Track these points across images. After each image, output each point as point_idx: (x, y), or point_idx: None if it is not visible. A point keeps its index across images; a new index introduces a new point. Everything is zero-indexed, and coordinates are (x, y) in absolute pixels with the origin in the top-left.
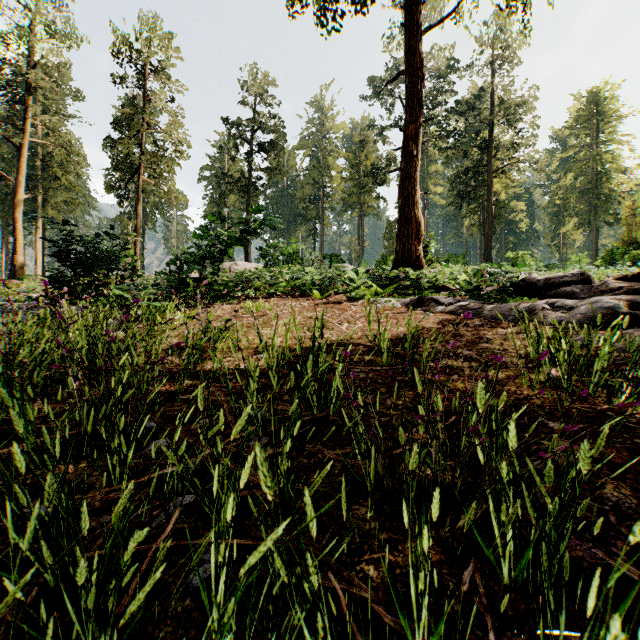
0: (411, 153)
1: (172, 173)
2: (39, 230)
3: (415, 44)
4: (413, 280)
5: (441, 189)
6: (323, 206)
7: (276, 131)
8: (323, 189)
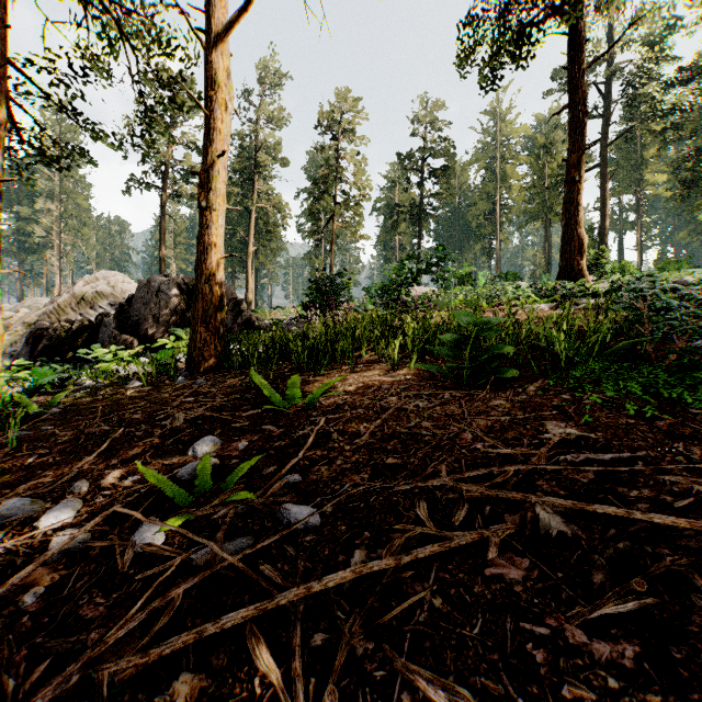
0: (573, 179)
1: (359, 217)
2: (253, 273)
3: (578, 82)
4: (566, 290)
5: (663, 177)
6: (500, 220)
7: (448, 155)
8: (500, 202)
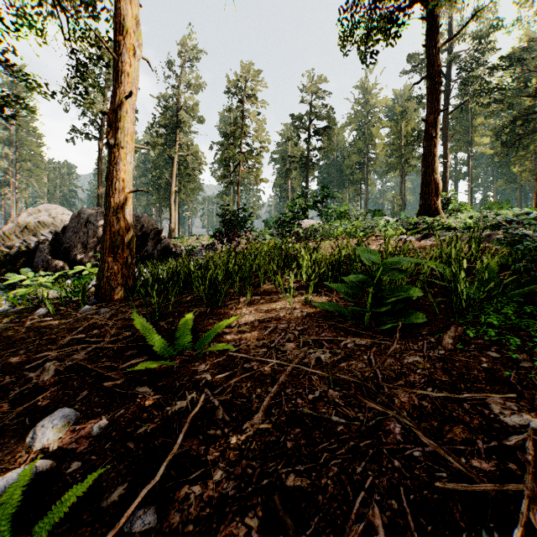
0: (431, 135)
1: (260, 164)
2: (176, 208)
3: (434, 58)
4: (427, 224)
5: (487, 140)
6: (367, 170)
7: (329, 118)
8: (367, 156)
